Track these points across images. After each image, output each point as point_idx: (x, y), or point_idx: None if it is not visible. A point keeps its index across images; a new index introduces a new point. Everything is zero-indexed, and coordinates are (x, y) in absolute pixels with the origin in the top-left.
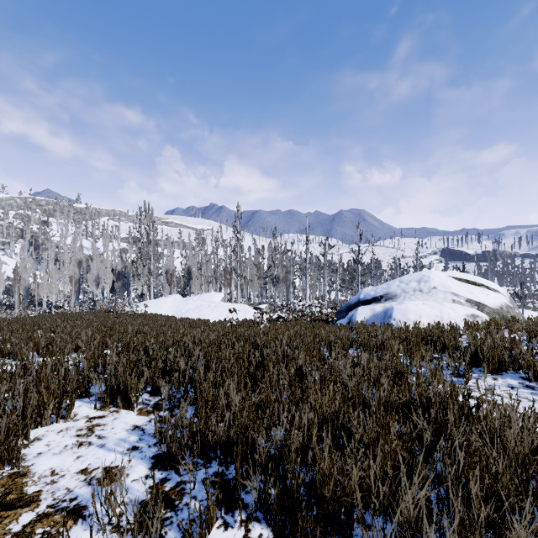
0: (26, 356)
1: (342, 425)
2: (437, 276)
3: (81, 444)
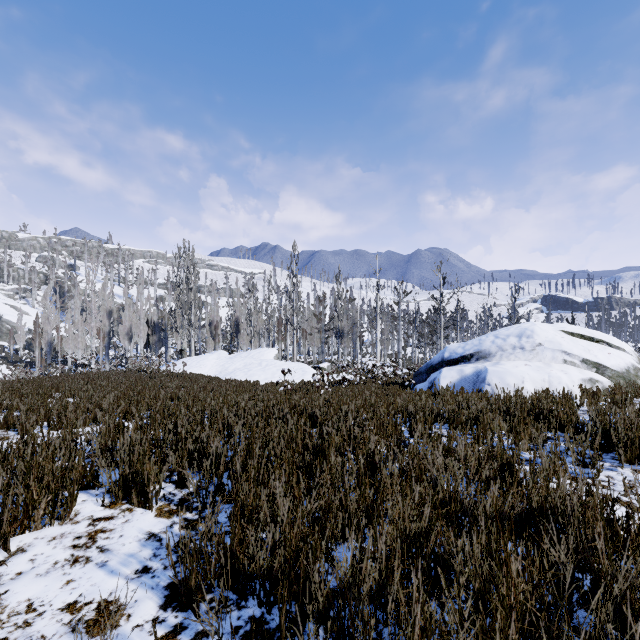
0: (33, 428)
1: (434, 548)
2: (543, 329)
3: (77, 560)
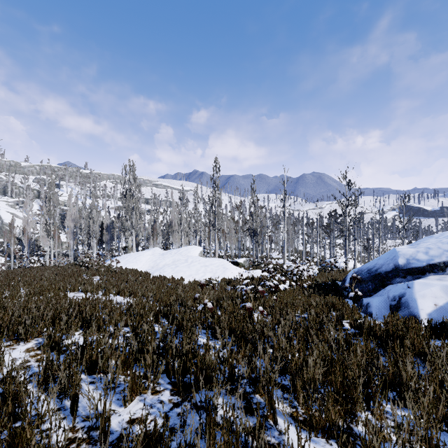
0: None
1: None
2: None
3: None
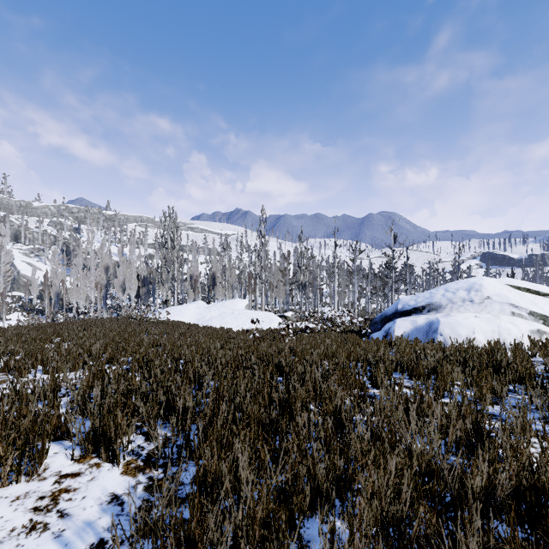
0: (27, 372)
1: (418, 539)
2: (491, 284)
3: (34, 527)
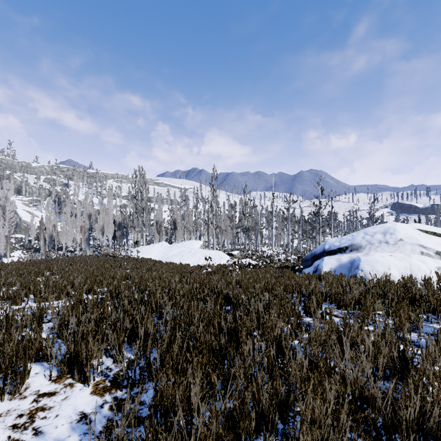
0: (21, 301)
1: None
2: (403, 228)
3: None
